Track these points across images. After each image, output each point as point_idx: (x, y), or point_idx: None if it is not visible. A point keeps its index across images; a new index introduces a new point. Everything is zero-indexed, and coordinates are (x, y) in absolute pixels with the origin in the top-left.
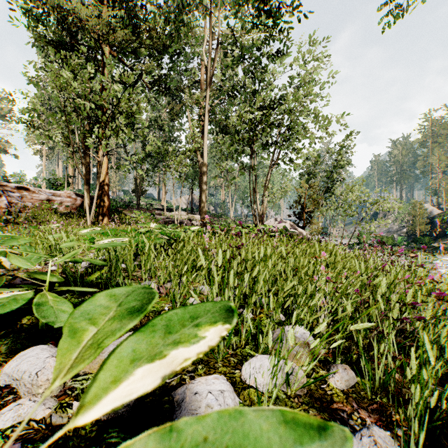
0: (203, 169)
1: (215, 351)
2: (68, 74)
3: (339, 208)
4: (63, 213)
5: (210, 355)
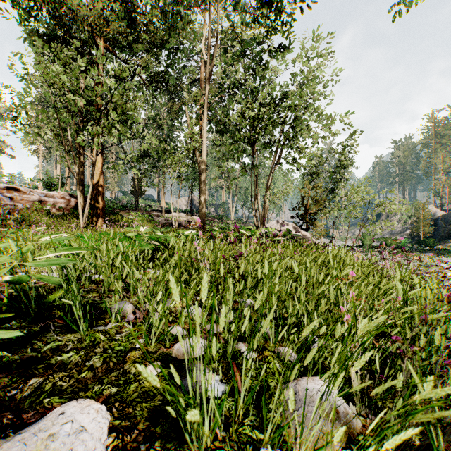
0: (202, 169)
1: (193, 450)
2: (57, 67)
3: (343, 209)
4: (55, 215)
5: (187, 447)
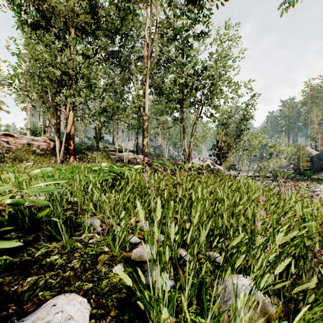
0: (145, 121)
1: None
2: (41, 47)
3: (245, 150)
4: (39, 154)
5: None
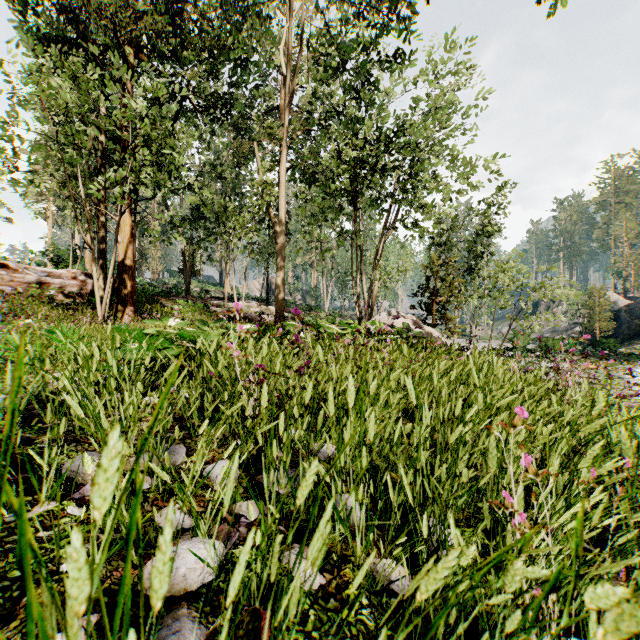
0: (279, 236)
1: None
2: (58, 80)
3: (485, 296)
4: (60, 304)
5: None
